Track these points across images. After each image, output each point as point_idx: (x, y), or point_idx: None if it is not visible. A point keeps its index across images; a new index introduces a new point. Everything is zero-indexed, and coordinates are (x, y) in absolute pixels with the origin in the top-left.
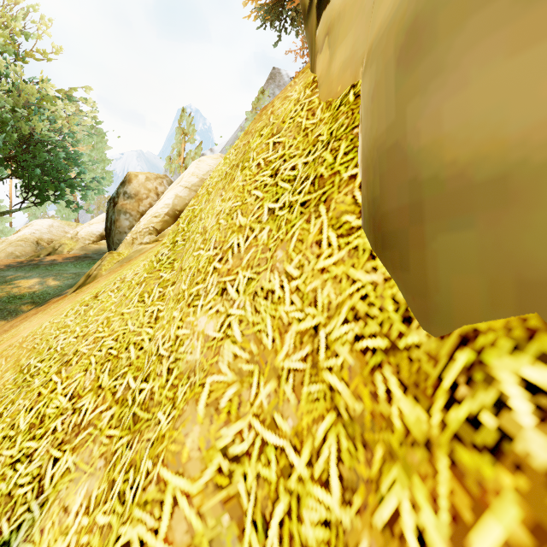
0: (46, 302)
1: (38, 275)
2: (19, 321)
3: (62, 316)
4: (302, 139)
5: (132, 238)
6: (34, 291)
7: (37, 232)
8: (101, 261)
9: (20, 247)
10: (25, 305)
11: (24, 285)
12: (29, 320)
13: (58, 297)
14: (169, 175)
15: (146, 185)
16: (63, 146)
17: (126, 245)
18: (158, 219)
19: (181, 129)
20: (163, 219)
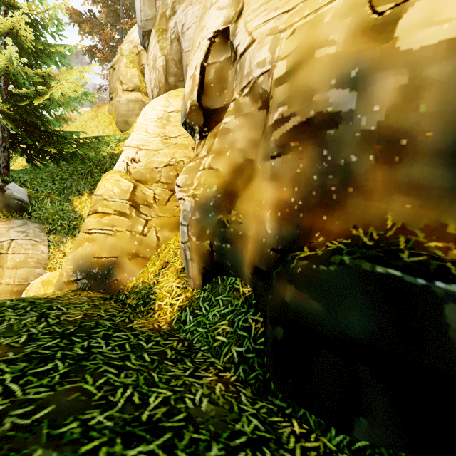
0: None
1: None
2: None
3: None
4: (108, 117)
5: None
6: None
7: None
8: None
9: None
10: None
11: None
12: None
13: None
14: None
15: None
16: None
17: None
18: None
19: None
20: None
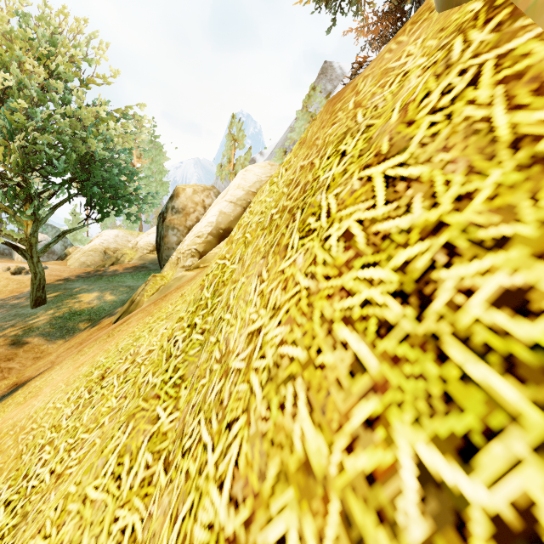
0: (98, 323)
1: (99, 288)
2: (65, 351)
3: (65, 399)
4: (524, 178)
5: (176, 258)
6: (92, 307)
7: (105, 242)
8: (145, 284)
9: (91, 257)
10: (82, 322)
11: (84, 300)
12: (62, 364)
13: (109, 317)
14: (220, 182)
15: (193, 199)
16: (119, 164)
17: (170, 265)
18: (201, 239)
19: (231, 135)
20: (206, 239)
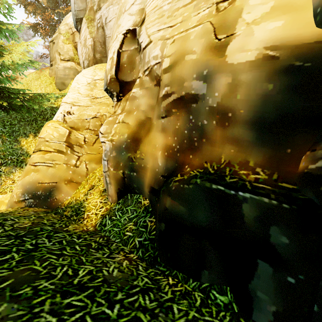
0: None
1: None
2: None
3: None
4: (49, 79)
5: None
6: None
7: None
8: None
9: None
10: None
11: None
12: None
13: None
14: None
15: None
16: None
17: None
18: None
19: None
20: None
